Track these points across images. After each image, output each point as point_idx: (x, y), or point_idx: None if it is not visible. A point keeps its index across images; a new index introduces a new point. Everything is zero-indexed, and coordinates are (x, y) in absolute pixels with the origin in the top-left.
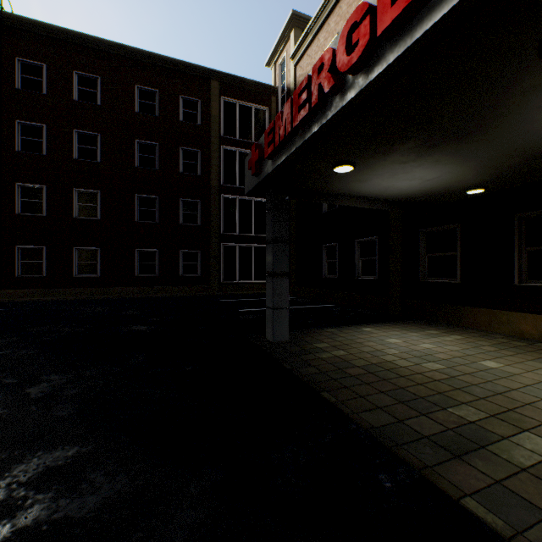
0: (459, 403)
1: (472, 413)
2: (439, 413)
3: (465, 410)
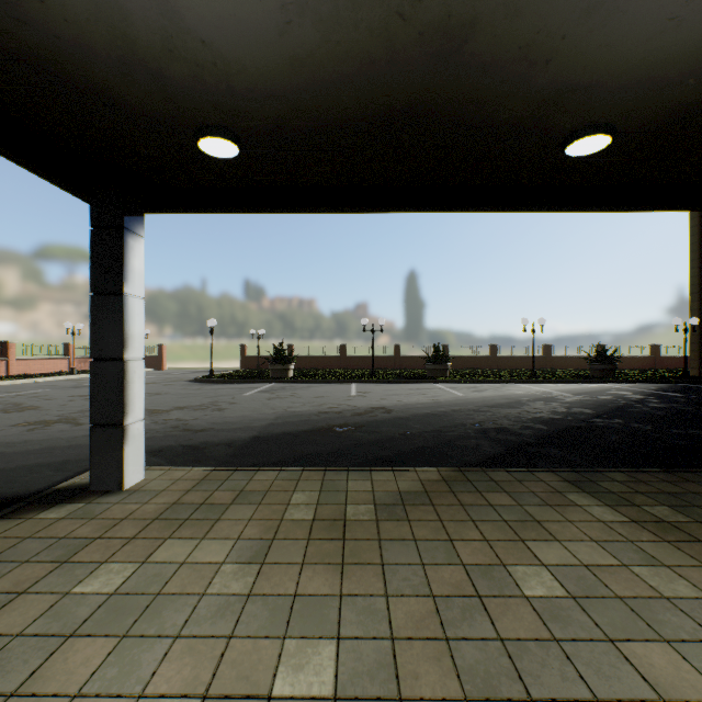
0: (694, 518)
1: (662, 513)
2: (647, 498)
3: (670, 513)
